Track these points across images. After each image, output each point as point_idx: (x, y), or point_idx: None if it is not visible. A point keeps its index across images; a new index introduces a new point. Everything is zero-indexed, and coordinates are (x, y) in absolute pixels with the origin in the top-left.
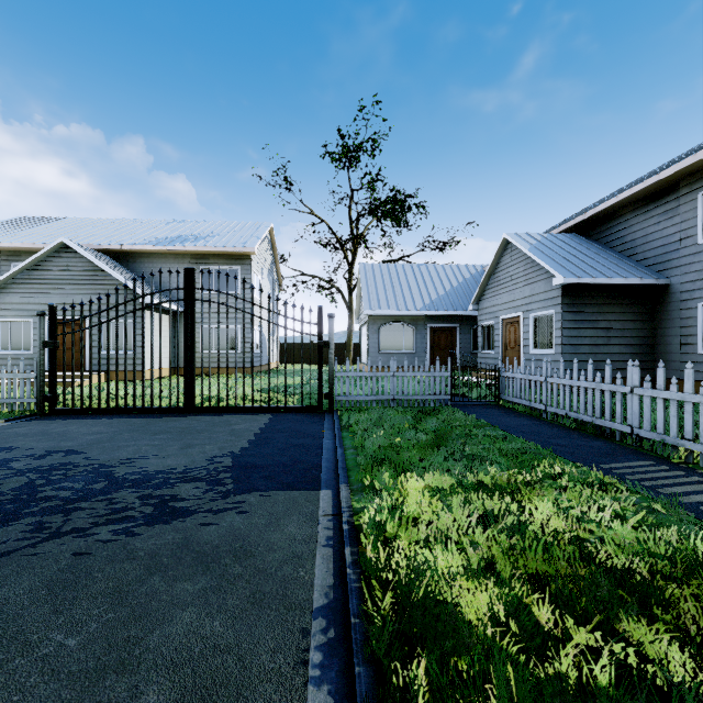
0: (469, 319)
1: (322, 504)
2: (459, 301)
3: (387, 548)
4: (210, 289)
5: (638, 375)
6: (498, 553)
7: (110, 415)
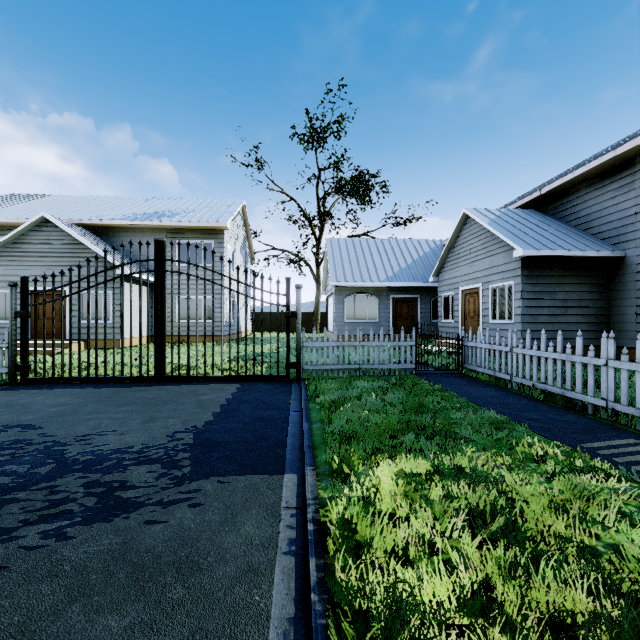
0: (429, 290)
1: (285, 493)
2: (420, 273)
3: (360, 567)
4: (179, 260)
5: (614, 347)
6: (494, 572)
7: (80, 385)
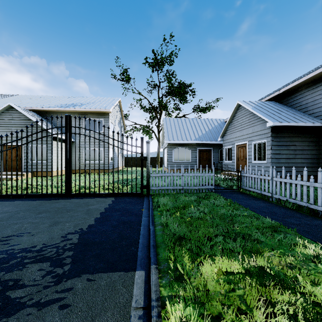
0: (218, 145)
1: (135, 291)
2: (213, 136)
3: None
4: (80, 127)
5: None
6: None
7: (22, 198)
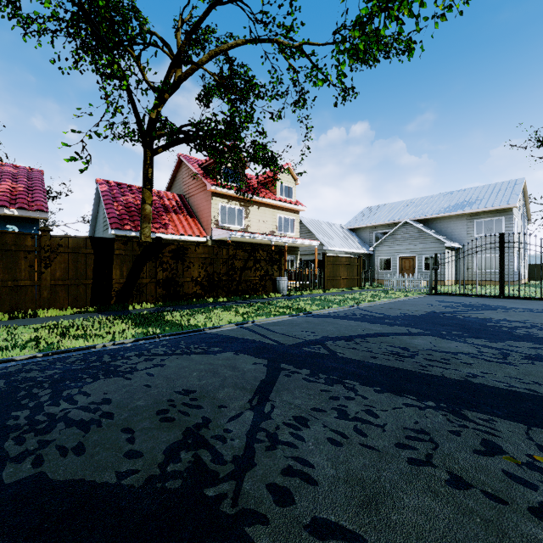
0: None
1: None
2: None
3: None
4: (513, 241)
5: None
6: None
7: (462, 296)
